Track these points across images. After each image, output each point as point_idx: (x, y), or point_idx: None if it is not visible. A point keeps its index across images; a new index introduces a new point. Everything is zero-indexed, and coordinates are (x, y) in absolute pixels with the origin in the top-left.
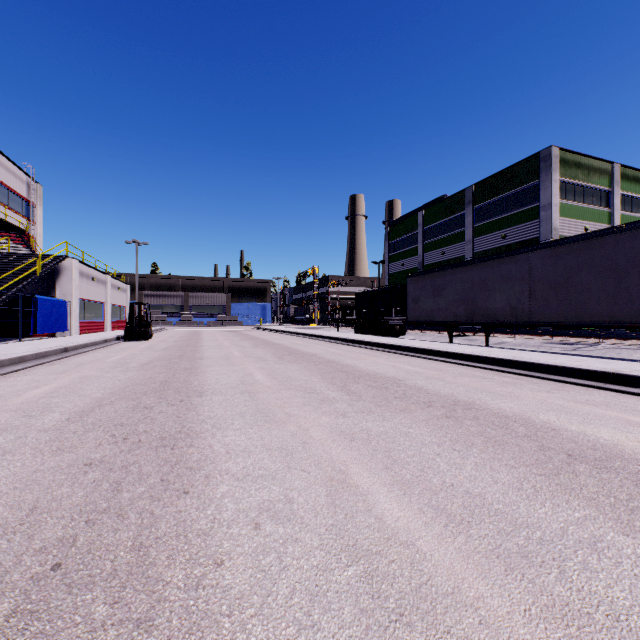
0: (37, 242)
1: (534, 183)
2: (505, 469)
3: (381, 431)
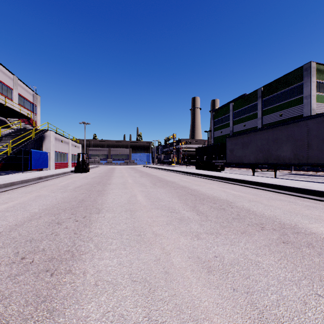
0: (37, 124)
1: (299, 84)
2: None
3: (233, 259)
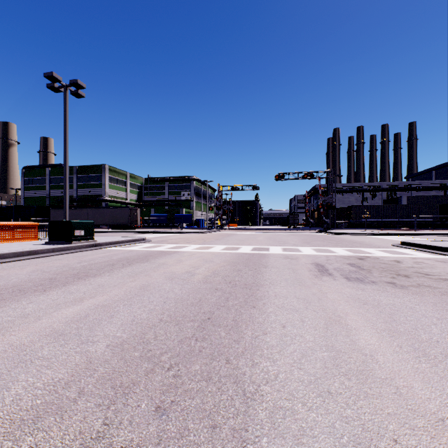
0: None
1: (100, 175)
2: None
3: None
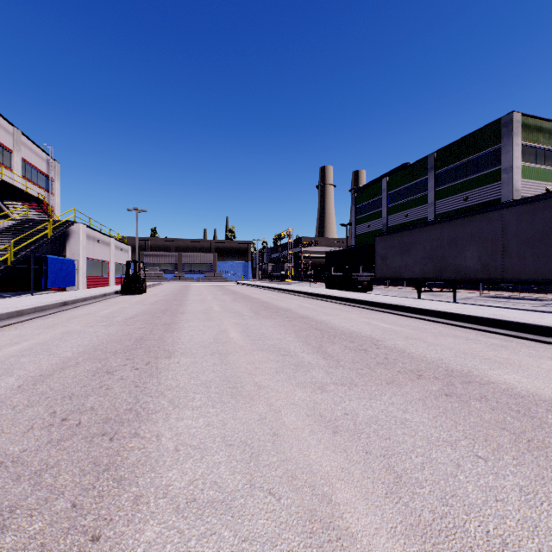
0: (55, 211)
1: (495, 148)
2: None
3: (370, 416)
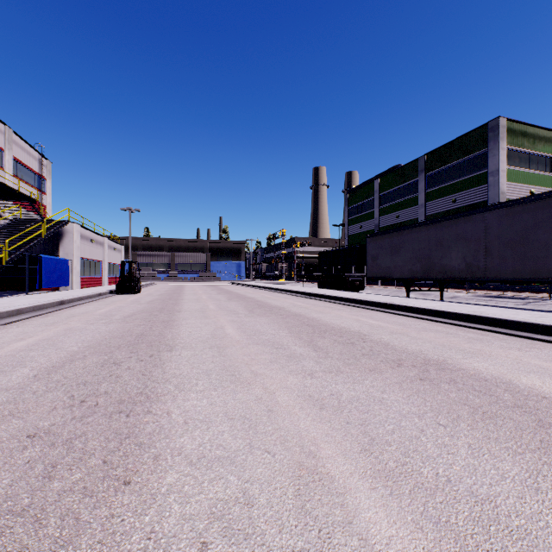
0: (47, 210)
1: (482, 151)
2: (508, 455)
3: (352, 396)
